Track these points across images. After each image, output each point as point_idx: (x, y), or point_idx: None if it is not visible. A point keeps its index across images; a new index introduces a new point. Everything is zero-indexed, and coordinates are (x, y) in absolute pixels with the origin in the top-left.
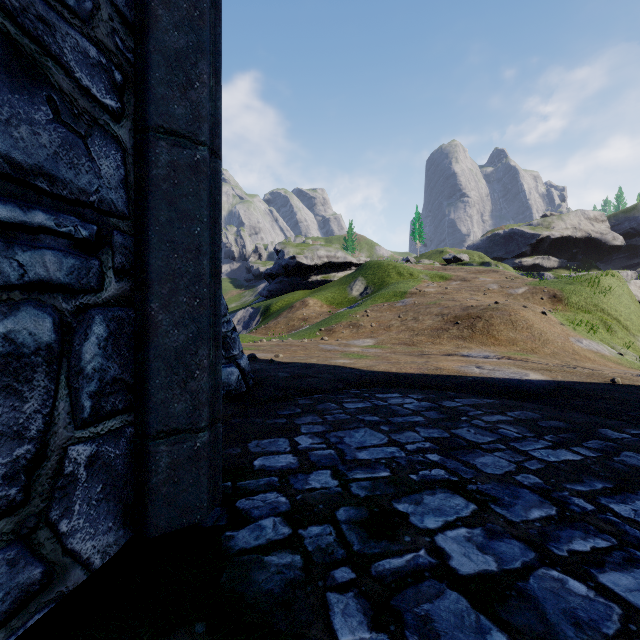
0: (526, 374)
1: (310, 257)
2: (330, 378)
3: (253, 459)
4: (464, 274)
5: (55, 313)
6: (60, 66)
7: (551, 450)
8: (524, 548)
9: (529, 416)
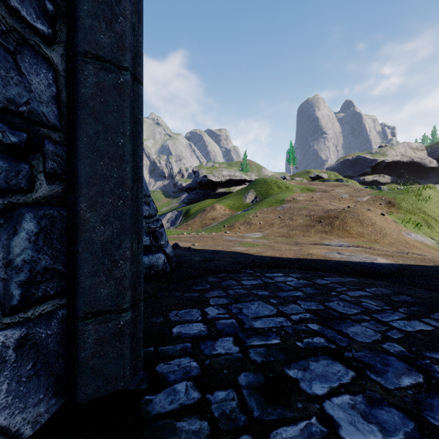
0: (375, 259)
1: (217, 176)
2: (231, 261)
3: (172, 327)
4: (324, 187)
5: None
6: None
7: (406, 321)
8: (403, 417)
9: (383, 292)
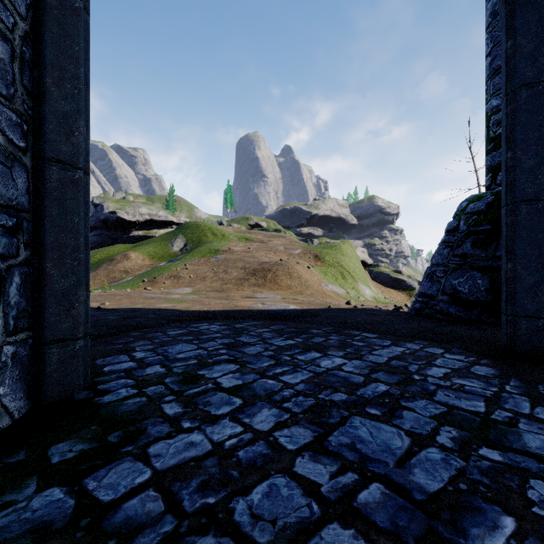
0: (288, 306)
1: (132, 213)
2: (155, 317)
3: (102, 368)
4: (263, 237)
5: None
6: (0, 131)
7: (284, 341)
8: (256, 375)
9: (281, 327)
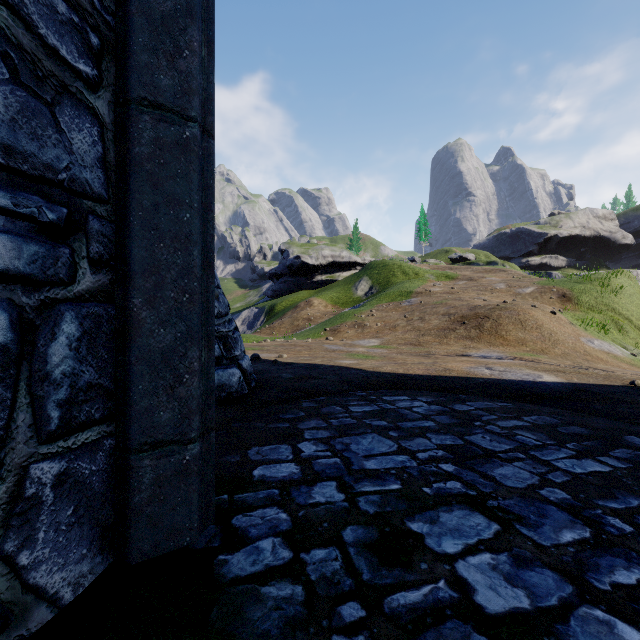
0: (539, 376)
1: (315, 257)
2: (335, 379)
3: (253, 468)
4: (470, 273)
5: (12, 308)
6: (19, 18)
7: (576, 460)
8: (559, 580)
9: (547, 421)
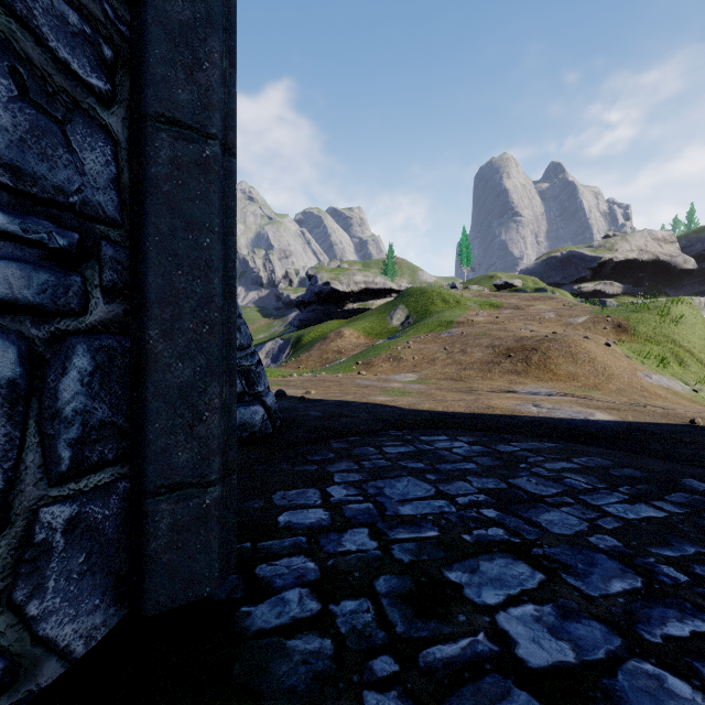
0: (591, 414)
1: (346, 283)
2: (368, 418)
3: (278, 514)
4: (517, 301)
5: (21, 341)
6: (28, 31)
7: (628, 505)
8: (607, 632)
9: (599, 463)
